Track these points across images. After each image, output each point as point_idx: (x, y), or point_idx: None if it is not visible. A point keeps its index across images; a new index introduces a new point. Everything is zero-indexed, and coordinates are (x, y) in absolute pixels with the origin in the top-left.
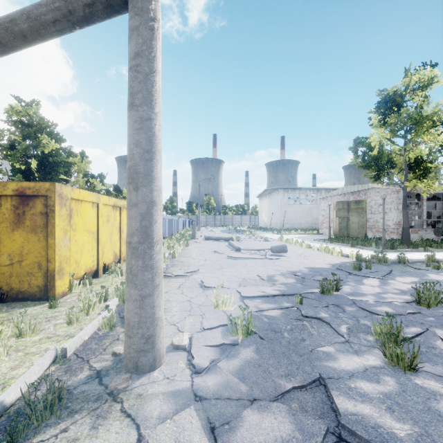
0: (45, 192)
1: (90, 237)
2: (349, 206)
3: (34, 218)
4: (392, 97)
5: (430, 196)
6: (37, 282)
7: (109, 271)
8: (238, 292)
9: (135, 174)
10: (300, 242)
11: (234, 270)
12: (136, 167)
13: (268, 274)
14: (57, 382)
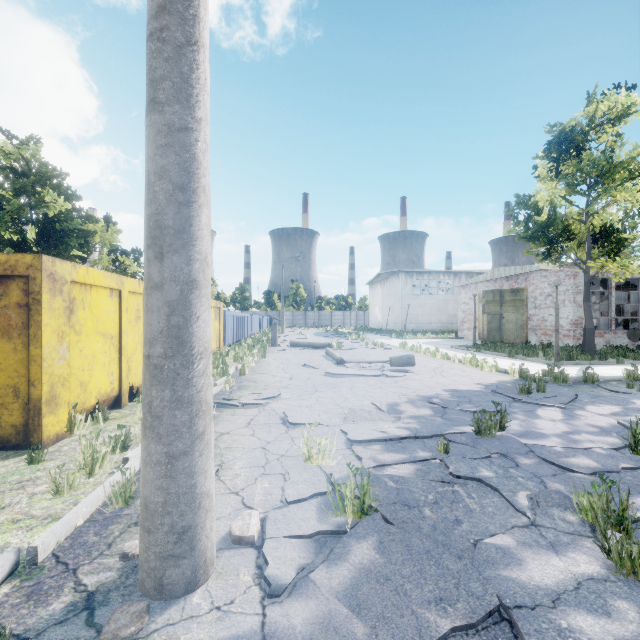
0: (25, 269)
1: (106, 343)
2: (502, 297)
3: (6, 313)
4: (568, 135)
5: (621, 283)
6: (11, 419)
7: (138, 398)
8: (343, 432)
9: (158, 230)
10: (433, 351)
11: (336, 395)
12: (159, 216)
13: (389, 401)
14: (6, 621)
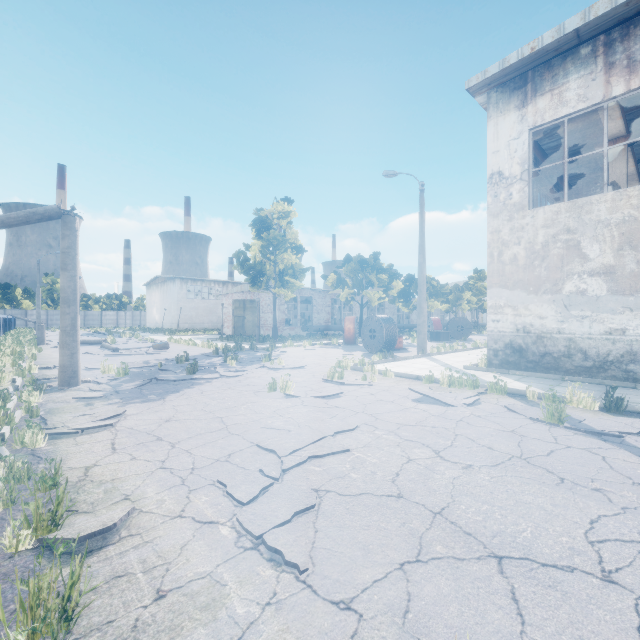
0: None
1: None
2: (245, 305)
3: None
4: (264, 219)
5: (309, 299)
6: None
7: None
8: None
9: (68, 300)
10: (188, 341)
11: (114, 362)
12: (69, 297)
13: (145, 360)
14: None
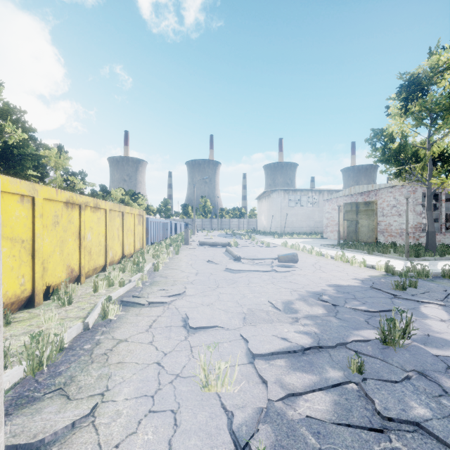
0: None
1: (15, 247)
2: (358, 208)
3: None
4: (416, 80)
5: (446, 197)
6: None
7: (53, 296)
8: (243, 338)
9: None
10: (309, 249)
11: (235, 292)
12: None
13: (284, 299)
14: None
